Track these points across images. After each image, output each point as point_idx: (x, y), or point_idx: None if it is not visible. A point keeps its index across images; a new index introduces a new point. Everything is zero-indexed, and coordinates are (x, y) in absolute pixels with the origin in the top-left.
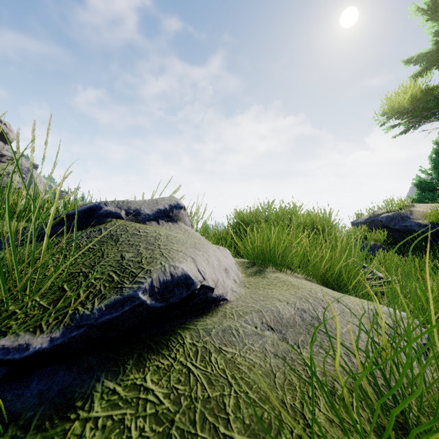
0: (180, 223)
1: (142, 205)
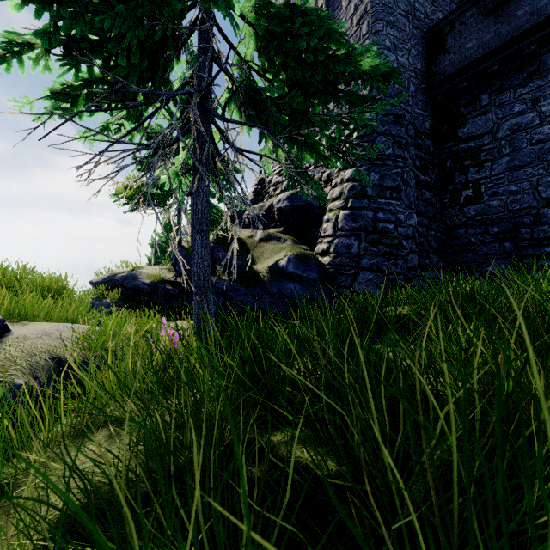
0: None
1: None
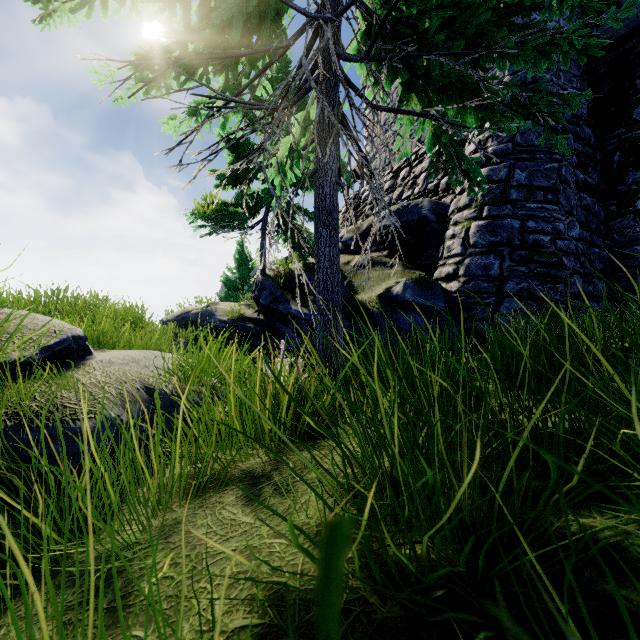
0: None
1: None
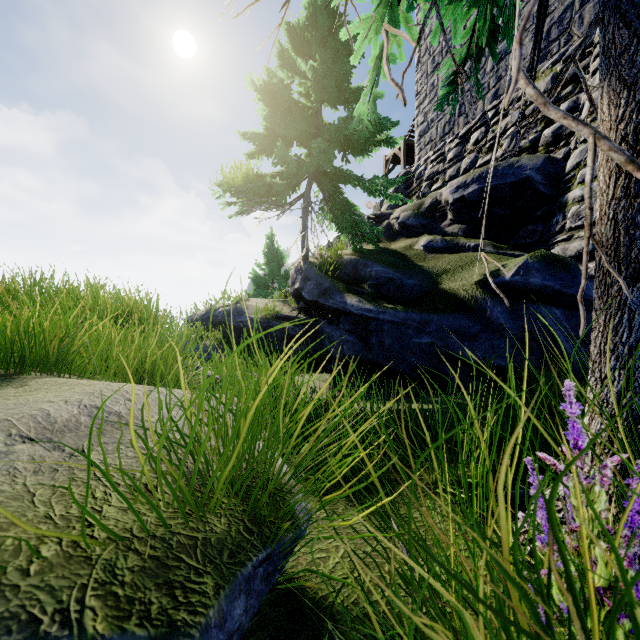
0: None
1: None
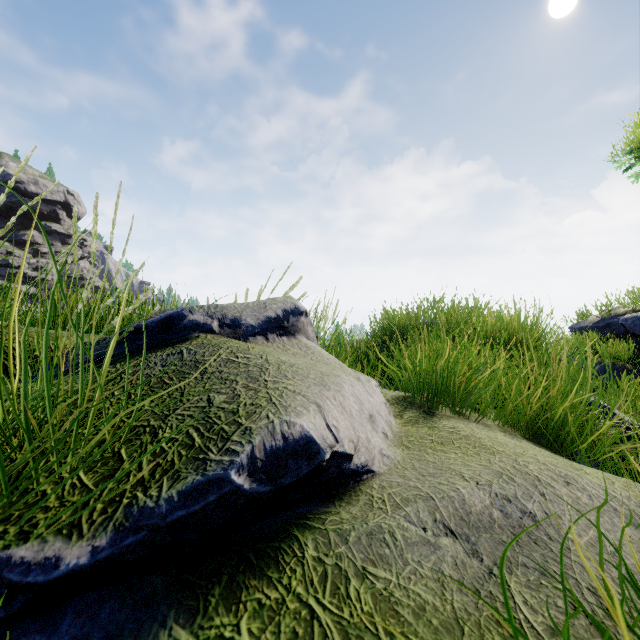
0: (299, 337)
1: (243, 311)
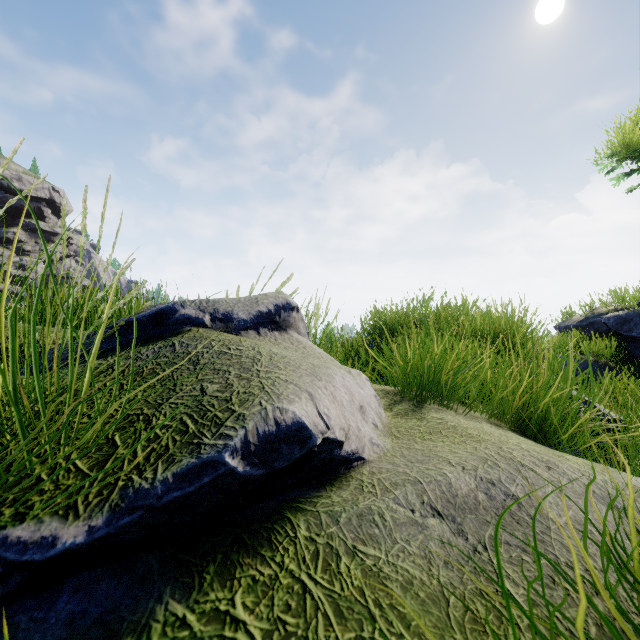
0: (290, 332)
1: (235, 306)
